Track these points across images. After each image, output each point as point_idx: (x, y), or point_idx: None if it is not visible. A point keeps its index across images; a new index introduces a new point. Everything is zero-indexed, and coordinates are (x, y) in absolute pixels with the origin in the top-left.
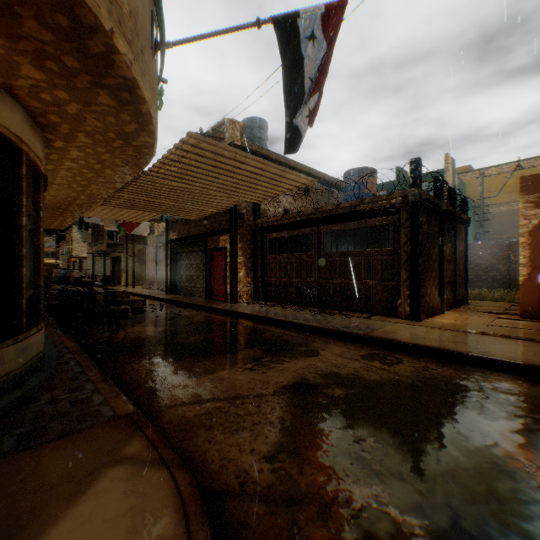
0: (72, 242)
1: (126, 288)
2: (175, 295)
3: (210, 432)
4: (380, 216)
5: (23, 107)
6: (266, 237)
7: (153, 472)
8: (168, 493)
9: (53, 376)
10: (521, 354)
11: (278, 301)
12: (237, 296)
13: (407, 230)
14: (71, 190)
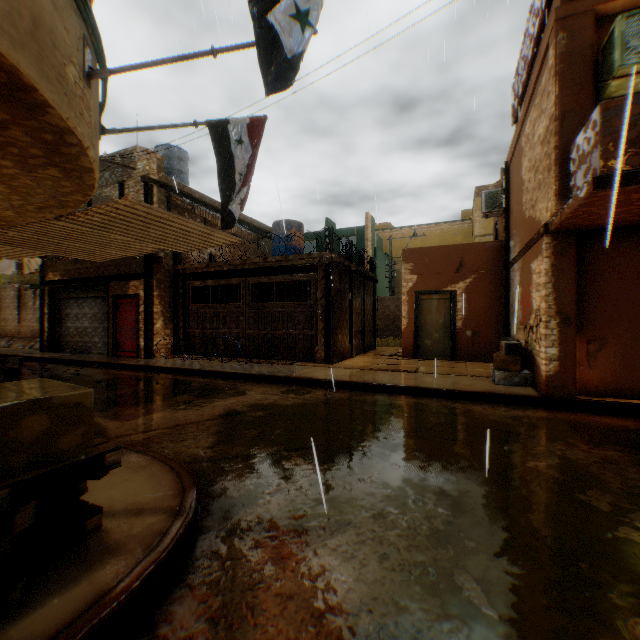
0: None
1: None
2: (59, 353)
3: (161, 444)
4: (302, 272)
5: None
6: (188, 285)
7: (133, 456)
8: (149, 460)
9: None
10: (387, 379)
11: (202, 354)
12: (154, 350)
13: (323, 287)
14: None
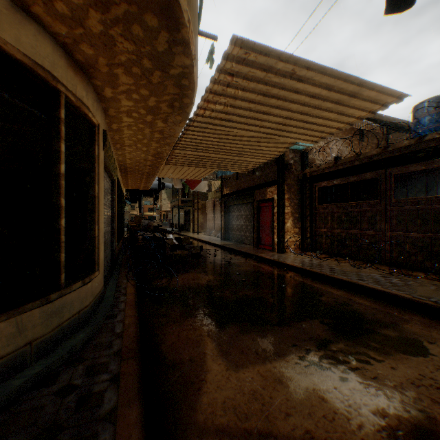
0: (162, 200)
1: (193, 235)
2: (227, 242)
3: None
4: None
5: (53, 39)
6: (315, 186)
7: None
8: None
9: (92, 336)
10: None
11: (329, 253)
12: (284, 246)
13: None
14: (139, 151)
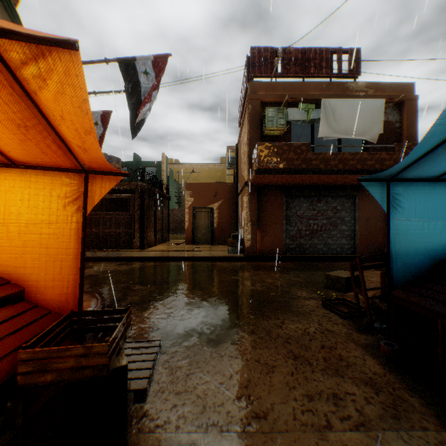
0: None
1: None
2: None
3: None
4: (124, 193)
5: None
6: None
7: None
8: None
9: None
10: (177, 254)
11: None
12: None
13: (139, 203)
14: None
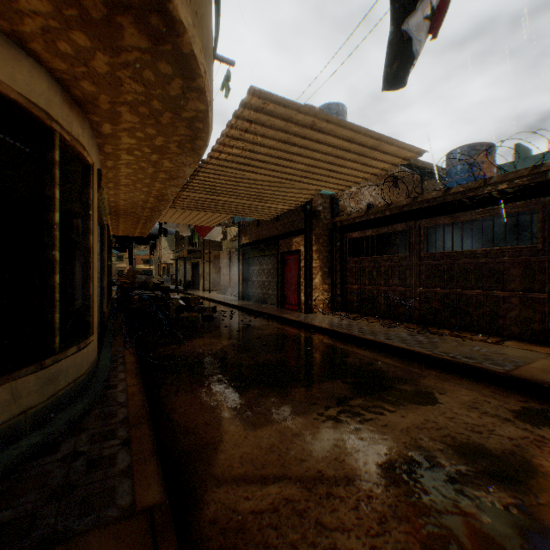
0: (161, 250)
1: (203, 293)
2: (246, 302)
3: None
4: (515, 200)
5: (48, 73)
6: (346, 237)
7: None
8: None
9: (91, 407)
10: None
11: (360, 313)
12: (312, 305)
13: None
14: (137, 191)
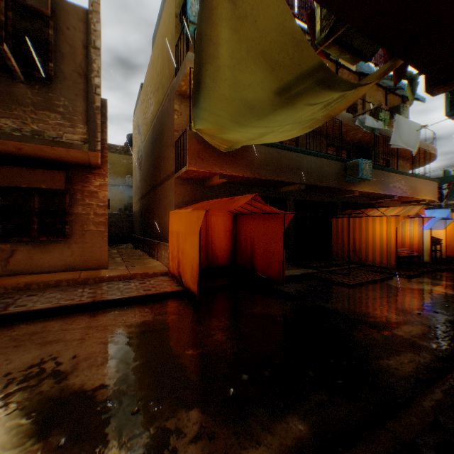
0: None
1: None
2: None
3: None
4: None
5: None
6: None
7: None
8: None
9: None
10: None
11: None
12: None
13: None
14: None
